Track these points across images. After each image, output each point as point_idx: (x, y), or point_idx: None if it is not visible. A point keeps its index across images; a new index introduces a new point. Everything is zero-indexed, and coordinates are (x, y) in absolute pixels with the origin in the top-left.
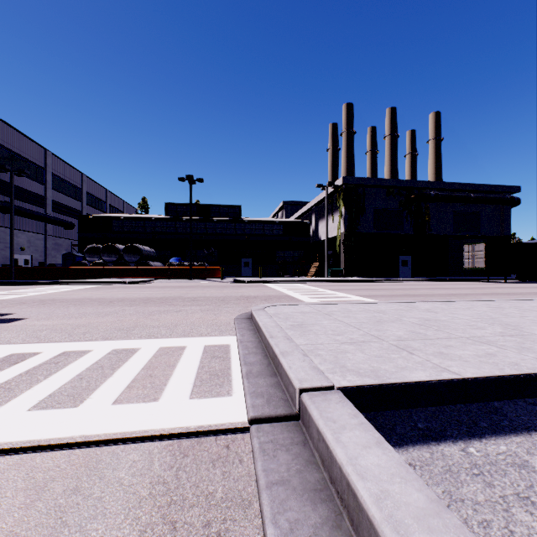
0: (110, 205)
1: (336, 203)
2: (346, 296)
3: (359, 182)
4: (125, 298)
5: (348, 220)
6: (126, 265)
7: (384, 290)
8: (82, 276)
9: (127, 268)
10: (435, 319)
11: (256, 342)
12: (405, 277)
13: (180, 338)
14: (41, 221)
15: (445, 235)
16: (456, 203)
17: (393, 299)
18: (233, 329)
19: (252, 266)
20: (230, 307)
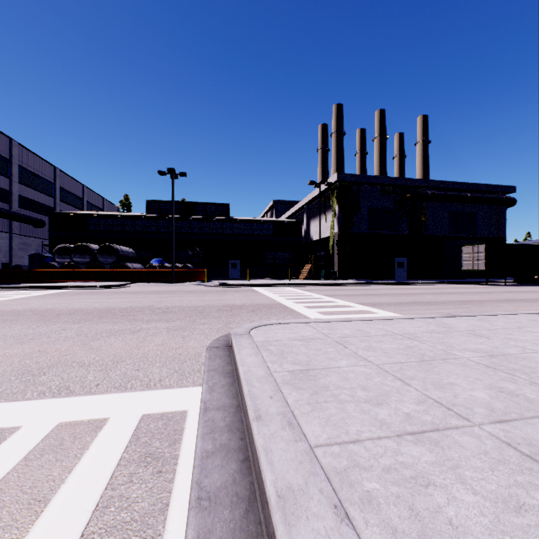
0: (88, 203)
1: (328, 201)
2: (347, 305)
3: (354, 179)
4: (80, 309)
5: (342, 219)
6: (101, 267)
7: (387, 296)
8: (49, 279)
9: (100, 271)
10: (501, 352)
11: (231, 411)
12: (401, 279)
13: (109, 395)
14: (4, 217)
15: (441, 236)
16: (452, 203)
17: (404, 308)
18: (202, 369)
19: (240, 268)
20: (207, 323)
